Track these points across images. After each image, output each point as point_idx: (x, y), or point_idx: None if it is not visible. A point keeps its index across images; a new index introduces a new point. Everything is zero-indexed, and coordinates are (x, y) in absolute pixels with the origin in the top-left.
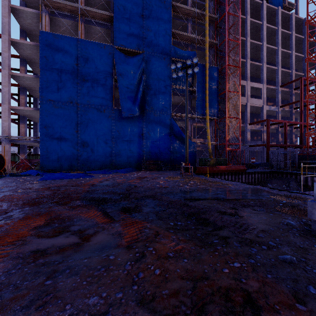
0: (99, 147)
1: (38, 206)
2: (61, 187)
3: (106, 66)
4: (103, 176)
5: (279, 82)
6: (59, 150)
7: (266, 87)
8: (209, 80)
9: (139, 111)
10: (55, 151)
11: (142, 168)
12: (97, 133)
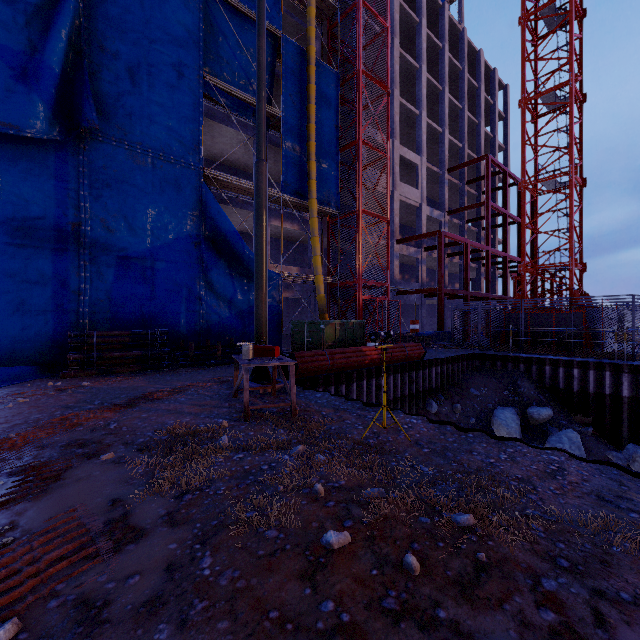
0: None
1: None
2: None
3: None
4: None
5: (446, 161)
6: None
7: (425, 165)
8: (316, 99)
9: (56, 126)
10: None
11: (70, 365)
12: None
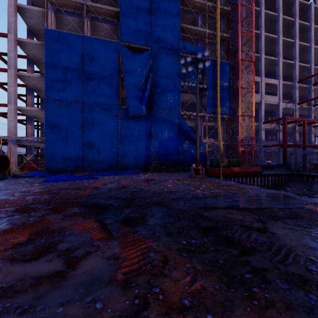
0: (106, 148)
1: (29, 214)
2: (62, 190)
3: (112, 63)
4: (108, 178)
5: (297, 77)
6: (65, 151)
7: (282, 83)
8: (220, 76)
9: (146, 110)
10: (60, 152)
11: (150, 170)
12: (103, 133)
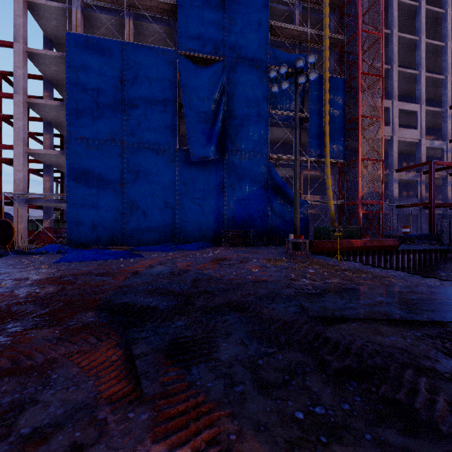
0: (156, 210)
1: (3, 326)
2: (81, 276)
3: (166, 83)
4: (158, 256)
5: (448, 100)
6: (96, 214)
7: (425, 109)
8: (329, 99)
9: (217, 152)
10: (89, 215)
11: (222, 242)
12: (152, 187)
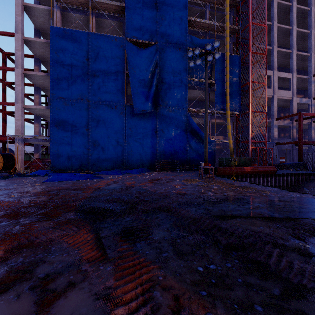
0: (111, 146)
1: (17, 220)
2: (63, 191)
3: (117, 60)
4: (112, 177)
5: (312, 70)
6: (70, 150)
7: (296, 76)
8: (229, 70)
9: (152, 107)
10: (66, 150)
11: (156, 168)
12: (108, 131)
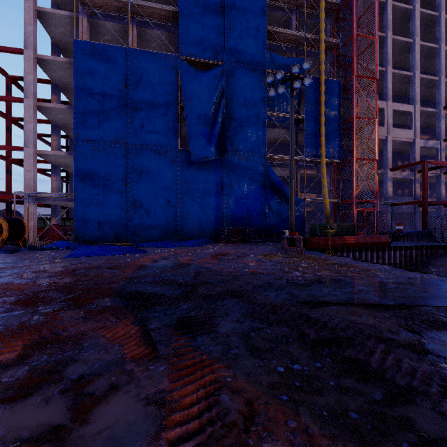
0: (158, 208)
1: (35, 308)
2: (93, 269)
3: (168, 87)
4: (161, 251)
5: (442, 100)
6: (101, 212)
7: (419, 109)
8: (325, 101)
9: (217, 153)
10: (95, 213)
11: (222, 239)
12: (155, 187)
